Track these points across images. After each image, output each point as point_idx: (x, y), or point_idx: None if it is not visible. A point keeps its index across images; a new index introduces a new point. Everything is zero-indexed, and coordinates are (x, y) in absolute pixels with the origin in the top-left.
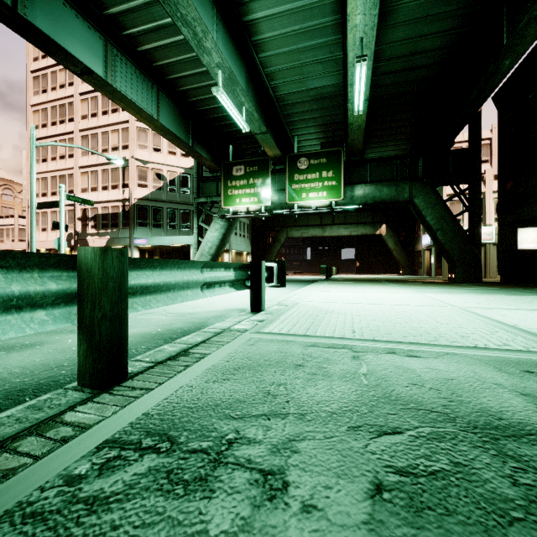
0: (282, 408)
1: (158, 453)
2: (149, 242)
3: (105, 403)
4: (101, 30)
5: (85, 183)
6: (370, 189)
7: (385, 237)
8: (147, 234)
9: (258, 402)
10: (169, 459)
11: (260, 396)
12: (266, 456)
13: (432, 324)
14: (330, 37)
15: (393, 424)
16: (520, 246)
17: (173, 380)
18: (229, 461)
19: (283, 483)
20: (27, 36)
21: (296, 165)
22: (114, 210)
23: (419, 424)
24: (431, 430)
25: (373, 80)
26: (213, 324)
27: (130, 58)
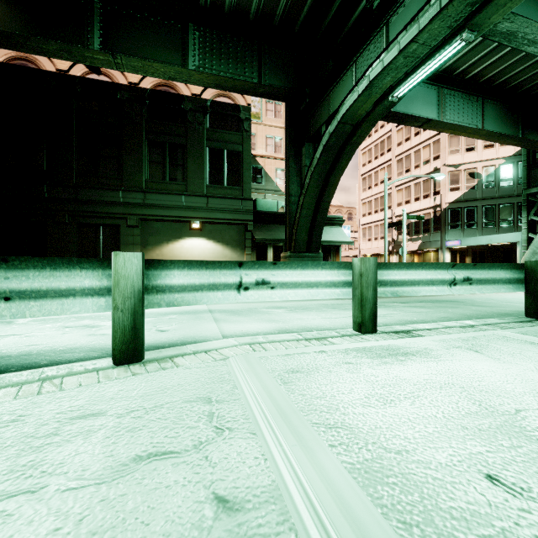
0: None
1: None
2: (462, 243)
3: None
4: (435, 82)
5: (399, 198)
6: None
7: None
8: (458, 235)
9: None
10: None
11: None
12: None
13: None
14: None
15: None
16: None
17: None
18: None
19: None
20: (392, 120)
21: None
22: (425, 217)
23: None
24: None
25: None
26: None
27: (457, 88)
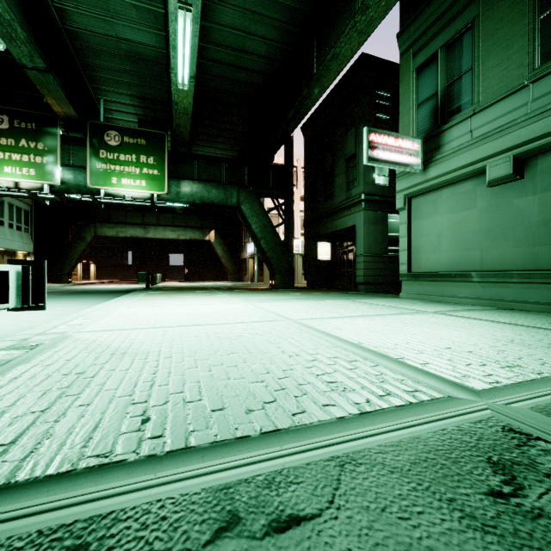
0: None
1: None
2: None
3: None
4: None
5: None
6: (198, 187)
7: (214, 243)
8: None
9: None
10: None
11: None
12: None
13: (279, 358)
14: None
15: None
16: (319, 257)
17: None
18: None
19: None
20: None
21: (103, 138)
22: None
23: None
24: None
25: (202, 64)
26: None
27: None
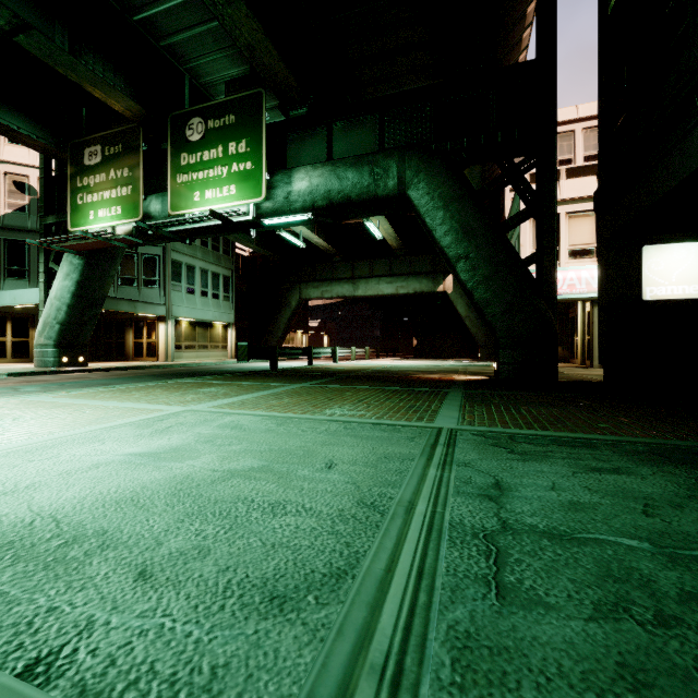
0: None
1: None
2: None
3: None
4: None
5: None
6: (322, 174)
7: (452, 295)
8: None
9: None
10: None
11: None
12: None
13: None
14: None
15: None
16: (650, 291)
17: None
18: None
19: None
20: None
21: (184, 135)
22: None
23: None
24: None
25: None
26: None
27: None
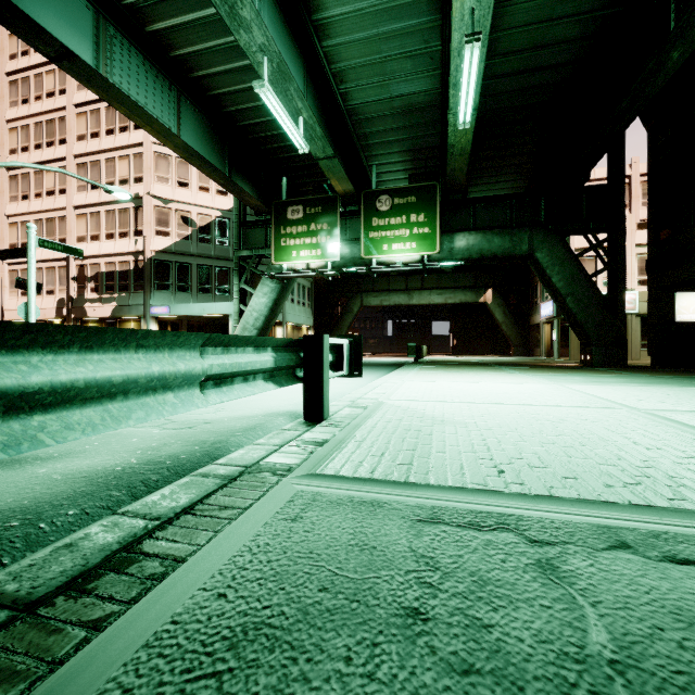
0: None
1: None
2: (172, 312)
3: None
4: None
5: (82, 229)
6: (476, 238)
7: (491, 305)
8: (169, 300)
9: None
10: None
11: None
12: None
13: (631, 448)
14: (424, 17)
15: None
16: (679, 317)
17: None
18: None
19: None
20: None
21: (375, 206)
22: (123, 266)
23: None
24: None
25: (482, 86)
26: (239, 444)
27: (136, 43)
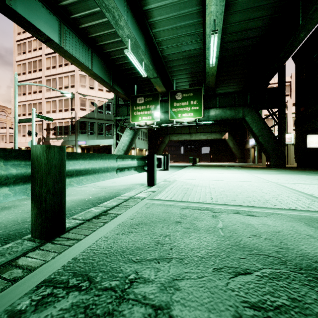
0: (167, 253)
1: (79, 291)
2: (87, 143)
3: (48, 250)
4: (57, 15)
5: (48, 108)
6: (219, 111)
7: (227, 140)
8: (85, 138)
9: (151, 249)
10: (87, 296)
11: (153, 244)
12: (156, 293)
13: (260, 193)
14: (195, 19)
15: (244, 266)
16: (309, 145)
17: (95, 233)
18: (130, 297)
19: (169, 317)
20: (11, 18)
21: (175, 97)
22: (66, 124)
23: (261, 266)
24: (271, 271)
25: (221, 46)
26: (124, 193)
27: (75, 32)
